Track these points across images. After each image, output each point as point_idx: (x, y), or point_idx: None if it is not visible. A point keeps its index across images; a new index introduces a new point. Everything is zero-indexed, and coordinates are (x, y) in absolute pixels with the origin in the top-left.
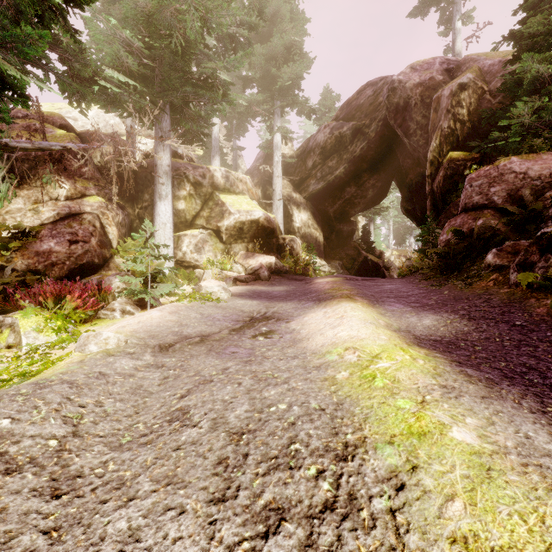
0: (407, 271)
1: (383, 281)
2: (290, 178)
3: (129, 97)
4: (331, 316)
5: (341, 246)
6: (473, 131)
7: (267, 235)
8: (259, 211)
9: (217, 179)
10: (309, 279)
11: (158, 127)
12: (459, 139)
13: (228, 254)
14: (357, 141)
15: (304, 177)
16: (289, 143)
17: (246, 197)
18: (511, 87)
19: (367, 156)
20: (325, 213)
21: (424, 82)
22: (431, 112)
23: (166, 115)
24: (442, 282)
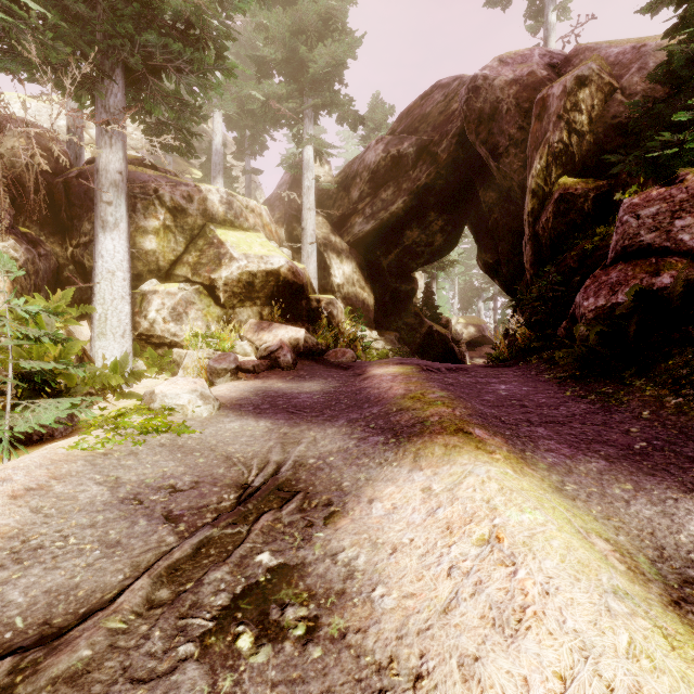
0: (508, 353)
1: (484, 374)
2: (327, 215)
3: (34, 35)
4: (457, 529)
5: (398, 311)
6: (597, 148)
7: (293, 295)
8: (279, 257)
9: (213, 205)
10: (359, 367)
11: (100, 104)
12: (575, 159)
13: (230, 323)
14: (422, 163)
15: (346, 213)
16: (325, 165)
17: (259, 235)
18: (677, 68)
19: (436, 187)
20: (376, 265)
21: (521, 78)
22: (532, 121)
23: (116, 85)
24: (613, 386)
